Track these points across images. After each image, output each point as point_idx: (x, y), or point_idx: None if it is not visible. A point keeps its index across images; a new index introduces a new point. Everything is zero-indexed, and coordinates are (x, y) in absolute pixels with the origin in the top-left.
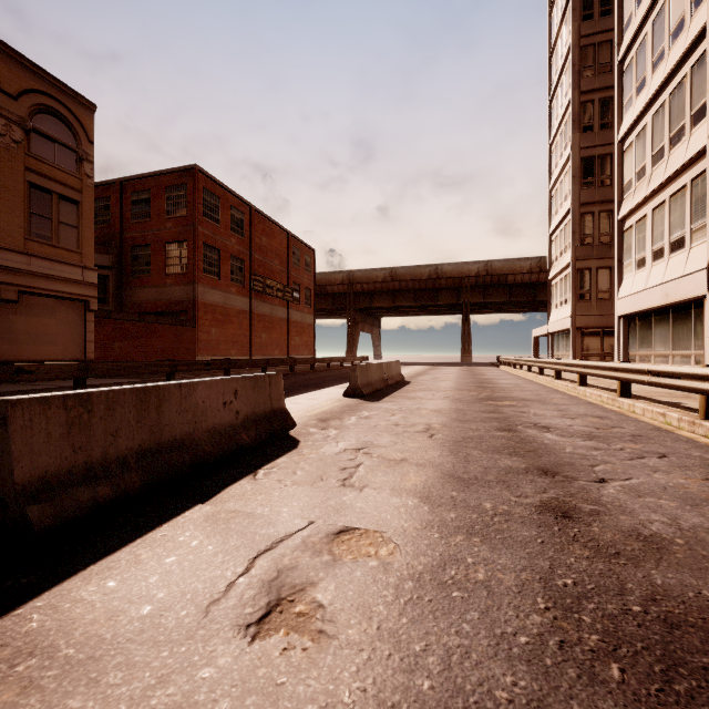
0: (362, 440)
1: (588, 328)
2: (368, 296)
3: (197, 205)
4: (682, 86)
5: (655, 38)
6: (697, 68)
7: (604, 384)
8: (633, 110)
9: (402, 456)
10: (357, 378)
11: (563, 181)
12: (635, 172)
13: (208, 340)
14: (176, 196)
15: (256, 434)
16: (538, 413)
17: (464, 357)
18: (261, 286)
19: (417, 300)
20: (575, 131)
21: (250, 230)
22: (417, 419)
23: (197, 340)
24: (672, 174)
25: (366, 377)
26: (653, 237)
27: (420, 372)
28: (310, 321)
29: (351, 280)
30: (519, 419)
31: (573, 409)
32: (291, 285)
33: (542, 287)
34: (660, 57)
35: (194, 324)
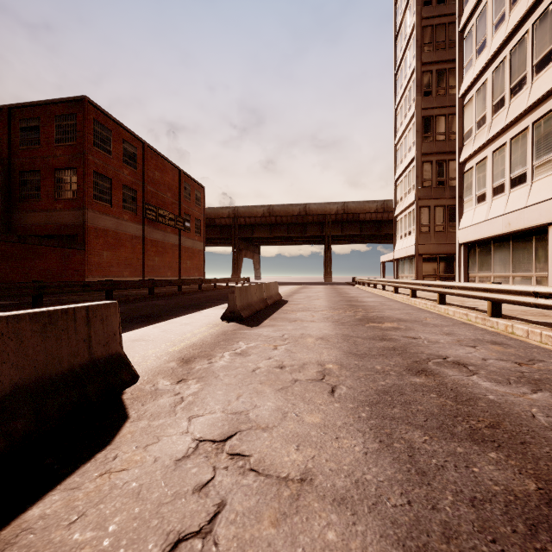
0: (232, 408)
1: (428, 254)
2: (250, 228)
3: (87, 134)
4: (524, 42)
5: (495, 4)
6: (539, 22)
7: (456, 302)
8: (473, 69)
9: (301, 464)
10: (235, 300)
11: (407, 136)
12: (475, 121)
13: (100, 262)
14: (66, 125)
15: (33, 421)
16: (431, 339)
17: (327, 278)
18: (154, 215)
19: (289, 232)
20: (418, 94)
21: (143, 164)
22: (304, 354)
23: (87, 262)
24: (515, 118)
25: (245, 298)
26: (493, 175)
27: (294, 291)
28: (200, 248)
29: (236, 215)
30: (419, 349)
31: (458, 332)
32: (183, 215)
33: (385, 224)
34: (501, 19)
35: (83, 246)
